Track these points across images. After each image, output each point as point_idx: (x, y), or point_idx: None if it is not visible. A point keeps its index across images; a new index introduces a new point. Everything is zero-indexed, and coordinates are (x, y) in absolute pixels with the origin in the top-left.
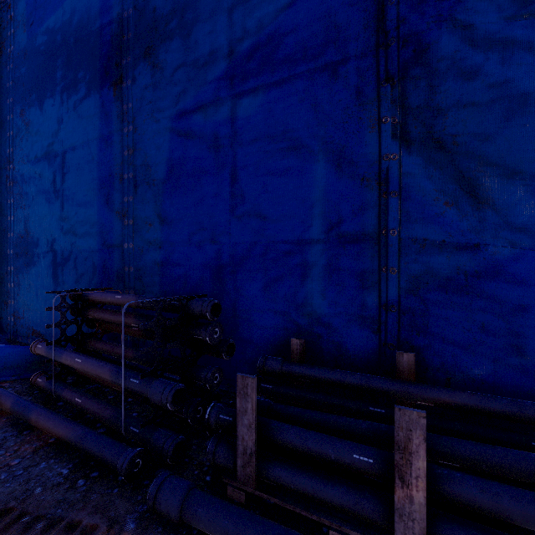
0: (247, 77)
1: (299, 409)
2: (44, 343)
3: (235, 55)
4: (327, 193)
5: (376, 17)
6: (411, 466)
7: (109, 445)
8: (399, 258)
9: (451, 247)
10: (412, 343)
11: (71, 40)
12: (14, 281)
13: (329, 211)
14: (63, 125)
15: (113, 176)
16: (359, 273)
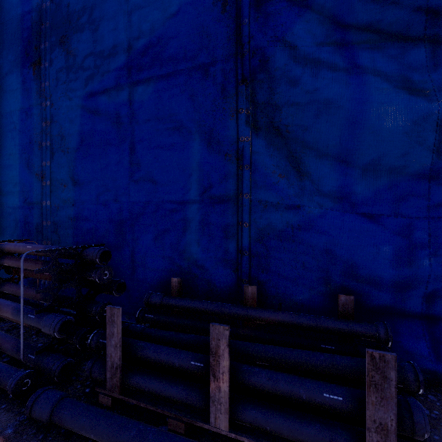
0: (142, 69)
1: (165, 331)
2: None
3: (133, 50)
4: (201, 164)
5: (235, 32)
6: (219, 365)
7: (3, 370)
8: (250, 215)
9: (282, 207)
10: (259, 278)
11: None
12: None
13: (203, 179)
14: None
15: (32, 143)
16: (224, 226)
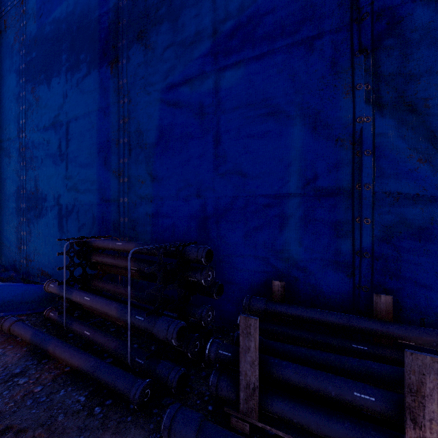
0: (229, 53)
1: (290, 345)
2: (56, 282)
3: (218, 35)
4: (303, 153)
5: None
6: (424, 408)
7: (121, 376)
8: (372, 210)
9: (426, 199)
10: (385, 286)
11: (74, 28)
12: (26, 230)
13: (306, 169)
14: (68, 99)
15: (110, 141)
16: (334, 223)
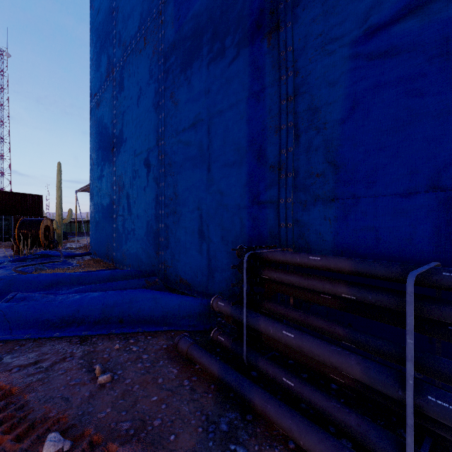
0: None
1: None
2: (224, 300)
3: None
4: None
5: None
6: None
7: None
8: None
9: None
10: None
11: (217, 13)
12: (164, 236)
13: None
14: (209, 95)
15: (265, 130)
16: None
